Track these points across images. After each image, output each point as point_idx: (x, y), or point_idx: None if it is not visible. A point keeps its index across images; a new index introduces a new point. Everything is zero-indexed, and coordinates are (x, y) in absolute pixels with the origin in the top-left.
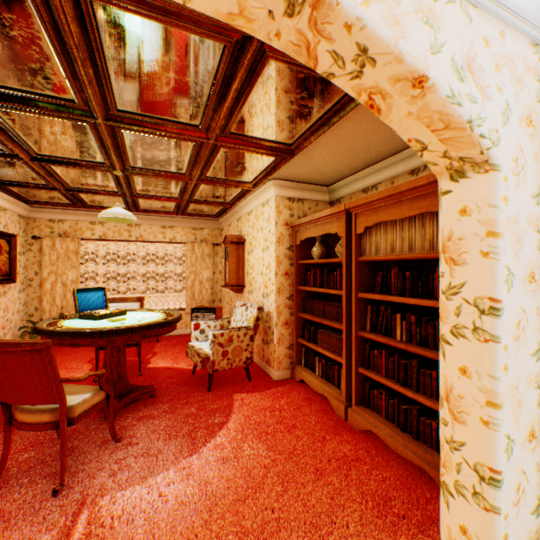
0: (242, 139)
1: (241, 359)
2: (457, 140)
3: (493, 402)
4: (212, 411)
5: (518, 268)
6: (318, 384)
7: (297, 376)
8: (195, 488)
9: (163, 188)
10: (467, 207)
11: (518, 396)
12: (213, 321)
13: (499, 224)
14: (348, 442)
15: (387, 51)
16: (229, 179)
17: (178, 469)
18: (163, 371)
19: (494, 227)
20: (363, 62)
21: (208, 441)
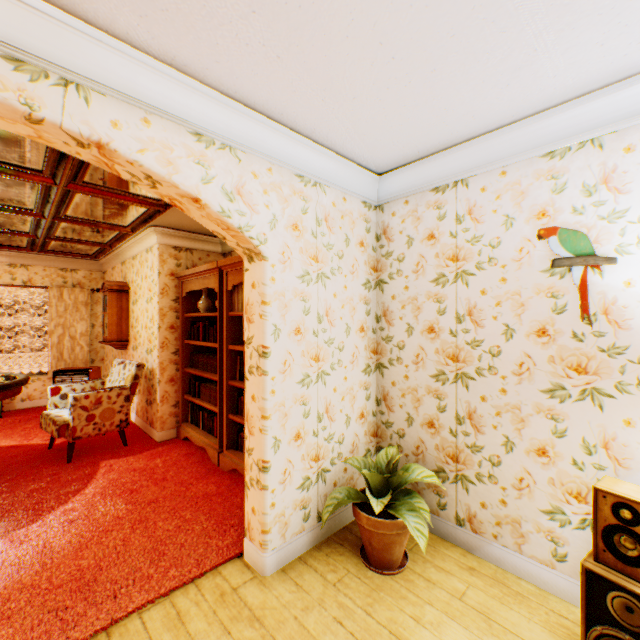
0: (101, 189)
1: (114, 422)
2: (240, 237)
3: (264, 415)
4: (68, 481)
5: (286, 325)
6: (200, 437)
7: (183, 434)
8: (30, 549)
9: (4, 221)
10: (255, 283)
11: (286, 411)
12: (81, 384)
13: (268, 296)
14: (215, 482)
15: (166, 180)
16: (98, 220)
17: (11, 540)
18: (5, 451)
19: (264, 298)
20: (153, 181)
21: (57, 509)
